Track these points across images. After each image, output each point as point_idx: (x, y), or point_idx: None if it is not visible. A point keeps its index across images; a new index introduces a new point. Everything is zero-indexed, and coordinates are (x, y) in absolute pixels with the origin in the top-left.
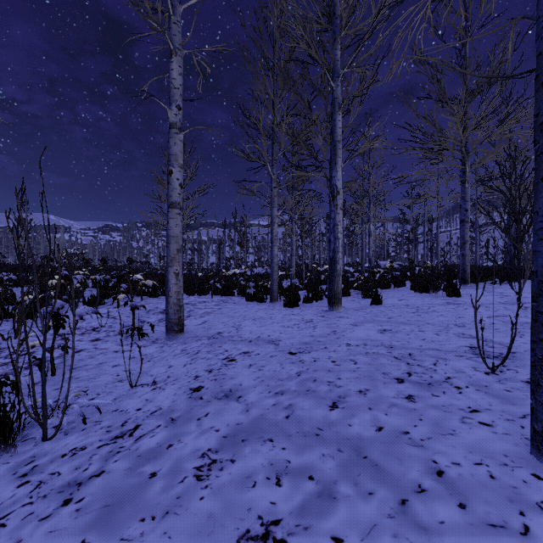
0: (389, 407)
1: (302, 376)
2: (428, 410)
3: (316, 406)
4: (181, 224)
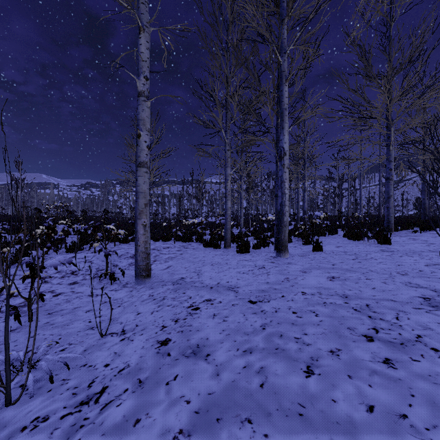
0: (370, 375)
1: (267, 329)
2: (415, 381)
3: (290, 371)
4: (148, 181)
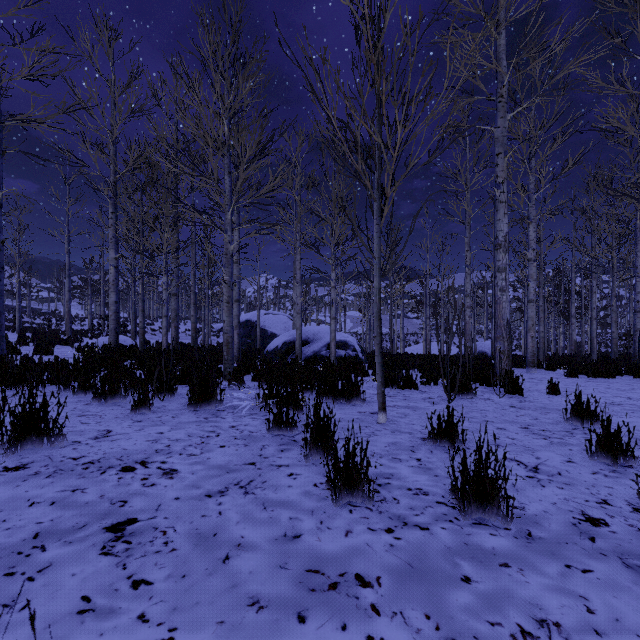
0: None
1: None
2: None
3: None
4: None
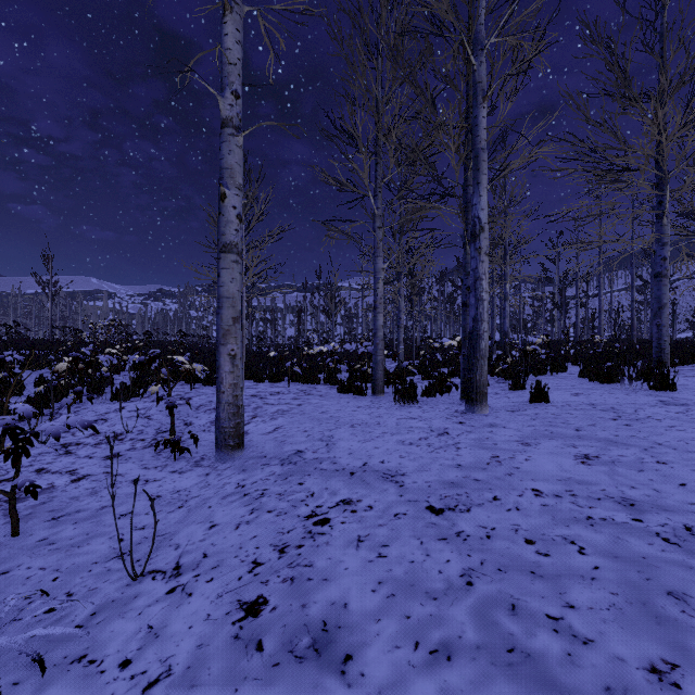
0: None
1: (477, 587)
2: None
3: None
4: (239, 278)
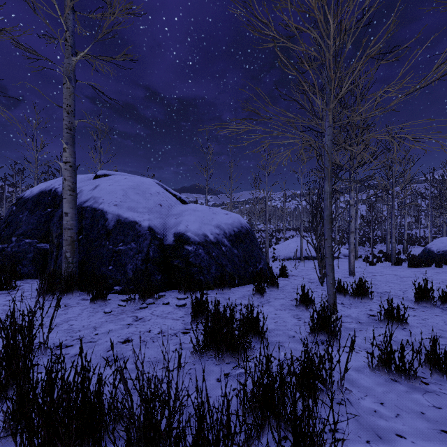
0: None
1: None
2: None
3: None
4: None
